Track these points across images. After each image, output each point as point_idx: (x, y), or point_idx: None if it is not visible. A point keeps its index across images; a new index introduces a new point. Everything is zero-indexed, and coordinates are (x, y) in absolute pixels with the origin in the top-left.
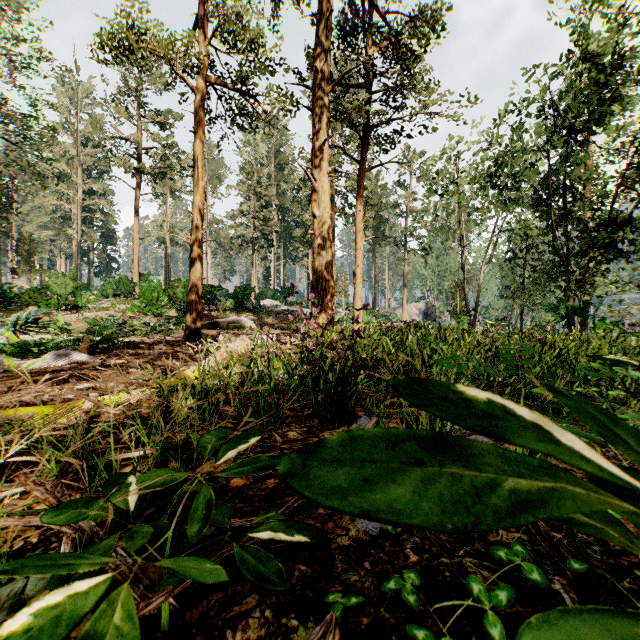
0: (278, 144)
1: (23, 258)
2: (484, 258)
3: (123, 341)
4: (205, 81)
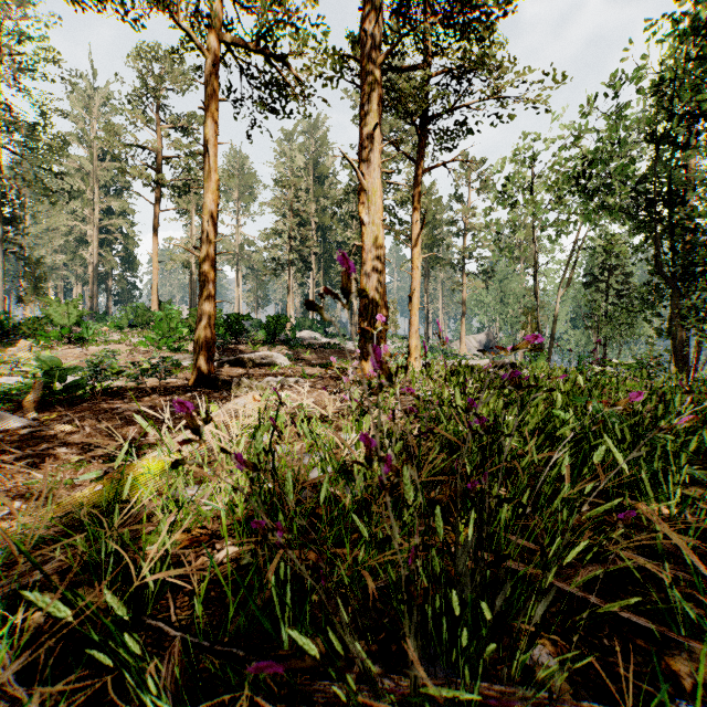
0: (317, 154)
1: (30, 284)
2: (561, 281)
3: (101, 388)
4: (219, 41)
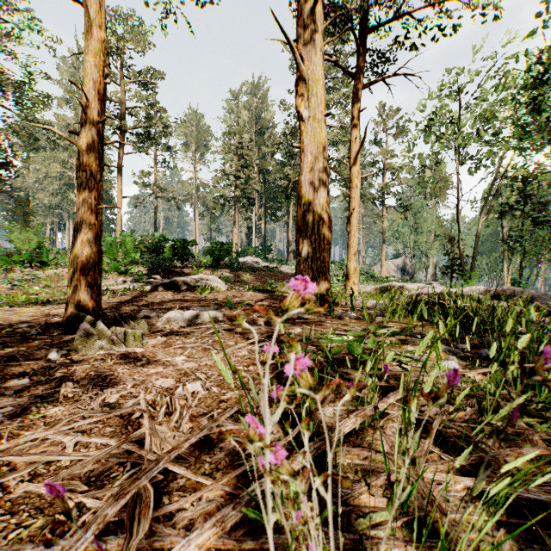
0: (259, 110)
1: (20, 218)
2: (483, 208)
3: None
4: None
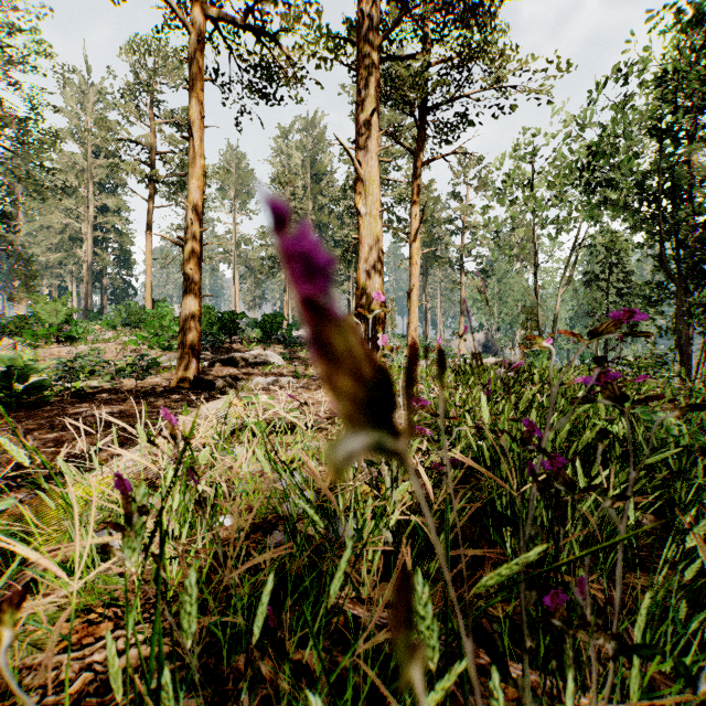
0: (315, 152)
1: (22, 282)
2: (562, 279)
3: (71, 389)
4: (204, 15)
